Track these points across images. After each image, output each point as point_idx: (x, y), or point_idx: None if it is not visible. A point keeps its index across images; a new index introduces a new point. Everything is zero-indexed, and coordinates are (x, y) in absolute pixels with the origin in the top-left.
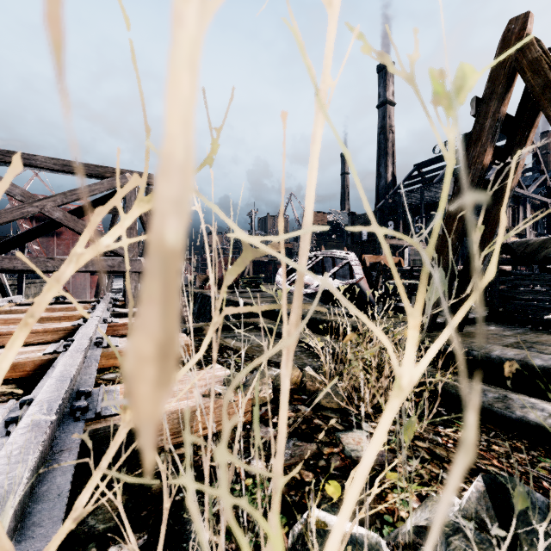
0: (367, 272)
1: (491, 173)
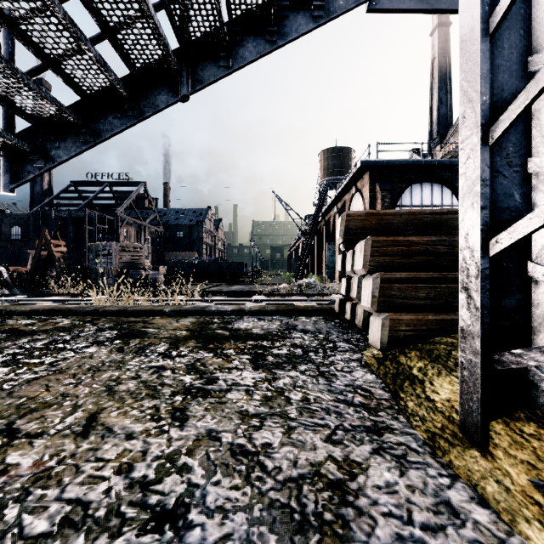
0: (11, 275)
1: (119, 209)
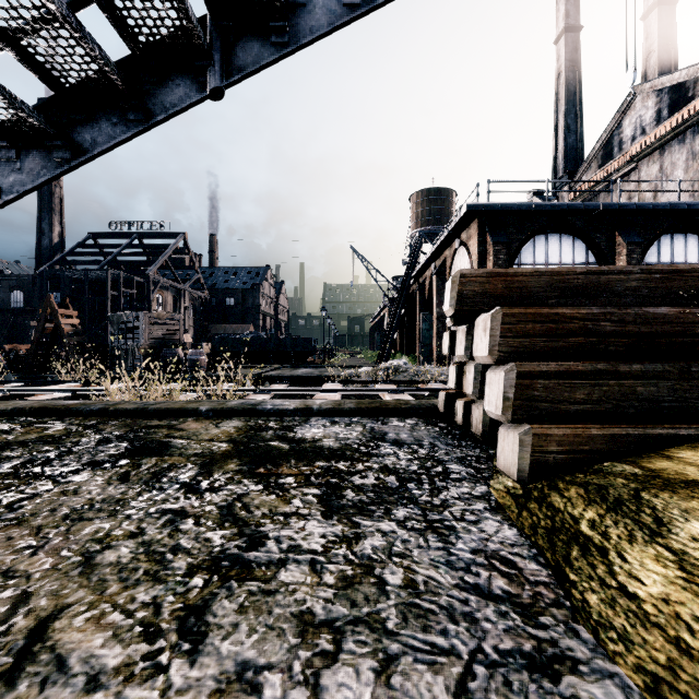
0: (7, 354)
1: (152, 269)
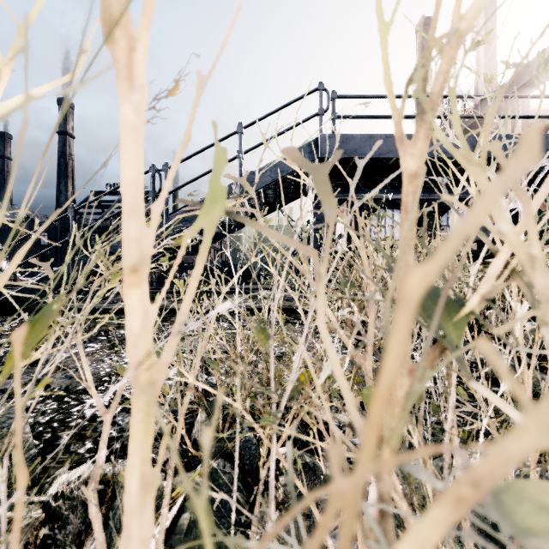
0: None
1: None
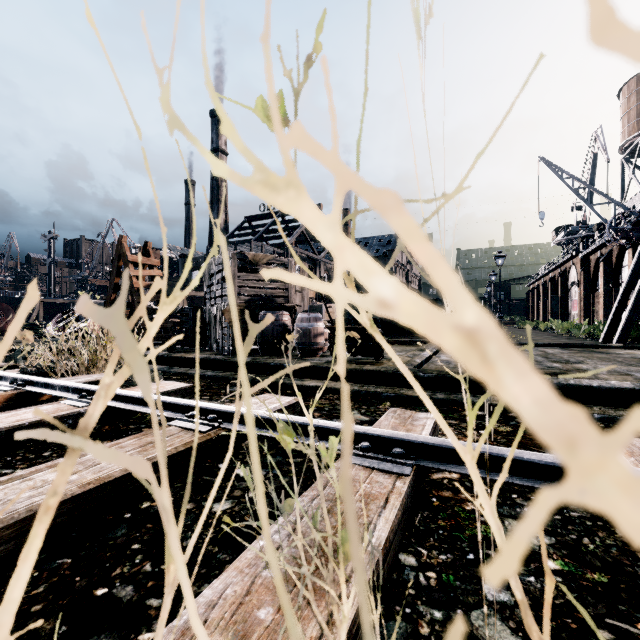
0: None
1: (290, 240)
